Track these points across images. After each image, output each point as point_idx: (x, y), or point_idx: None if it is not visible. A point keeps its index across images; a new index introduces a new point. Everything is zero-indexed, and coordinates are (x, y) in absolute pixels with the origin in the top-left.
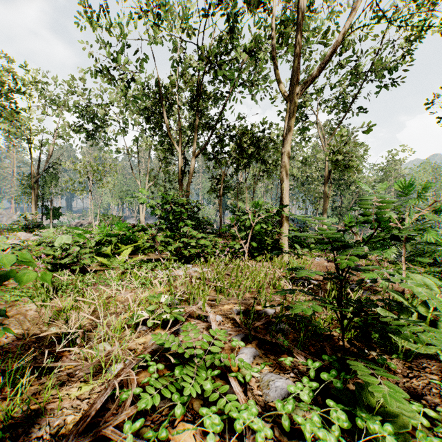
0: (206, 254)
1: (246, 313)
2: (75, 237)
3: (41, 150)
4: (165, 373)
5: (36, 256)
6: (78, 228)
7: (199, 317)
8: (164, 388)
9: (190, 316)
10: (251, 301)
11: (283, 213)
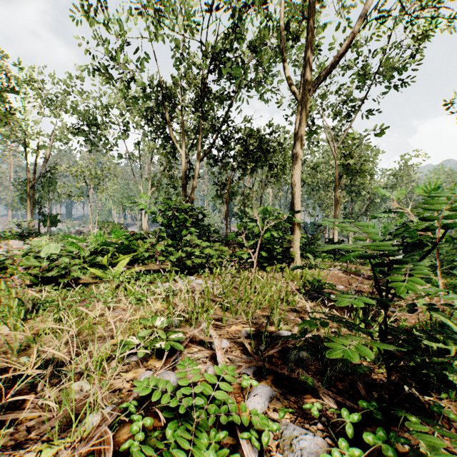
0: (211, 264)
1: (257, 335)
2: (67, 246)
3: (37, 154)
4: (156, 426)
5: (25, 267)
6: (71, 237)
7: (202, 342)
8: None
9: (192, 341)
10: (262, 320)
11: (295, 220)
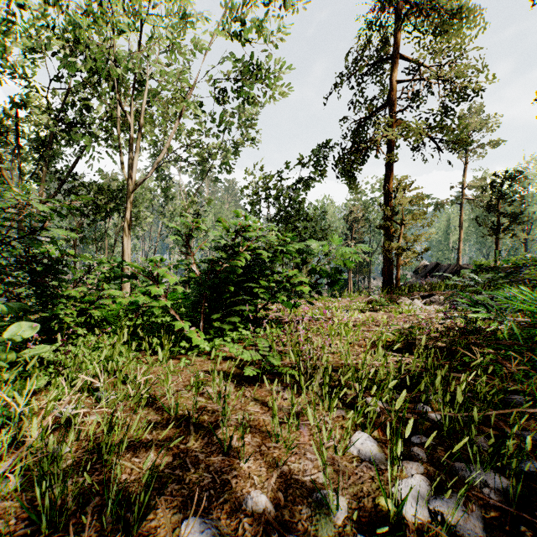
0: None
1: None
2: None
3: None
4: None
5: None
6: None
7: None
8: None
9: None
10: None
11: (123, 267)
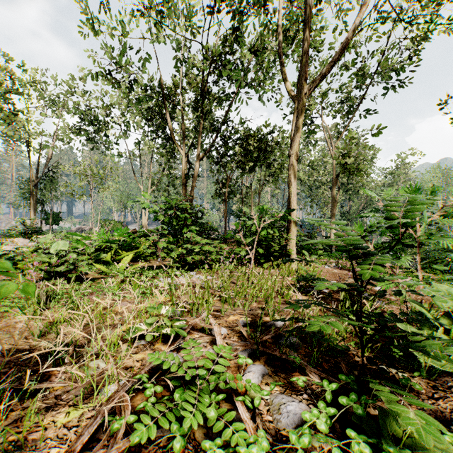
0: (210, 261)
1: (253, 324)
2: (73, 243)
3: (40, 154)
4: (164, 395)
5: (33, 263)
6: (76, 234)
7: (203, 330)
8: (161, 416)
9: (193, 329)
10: (258, 311)
11: (291, 218)
